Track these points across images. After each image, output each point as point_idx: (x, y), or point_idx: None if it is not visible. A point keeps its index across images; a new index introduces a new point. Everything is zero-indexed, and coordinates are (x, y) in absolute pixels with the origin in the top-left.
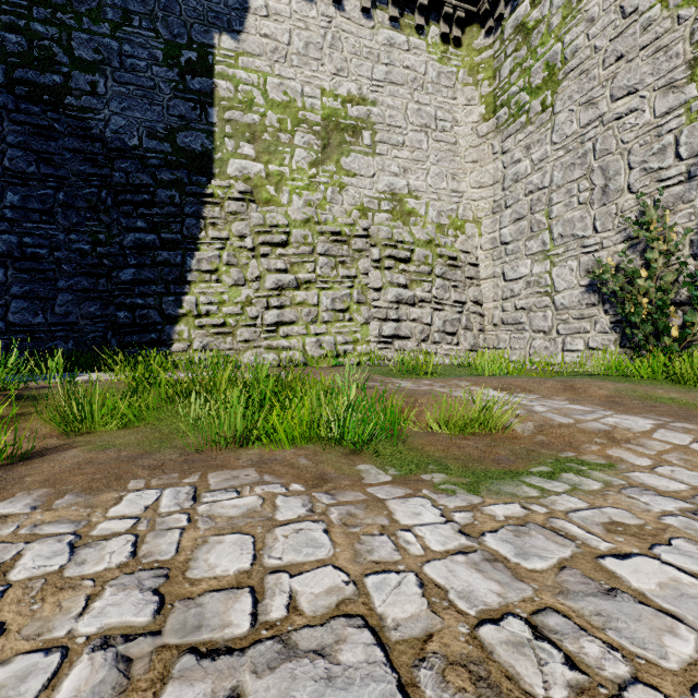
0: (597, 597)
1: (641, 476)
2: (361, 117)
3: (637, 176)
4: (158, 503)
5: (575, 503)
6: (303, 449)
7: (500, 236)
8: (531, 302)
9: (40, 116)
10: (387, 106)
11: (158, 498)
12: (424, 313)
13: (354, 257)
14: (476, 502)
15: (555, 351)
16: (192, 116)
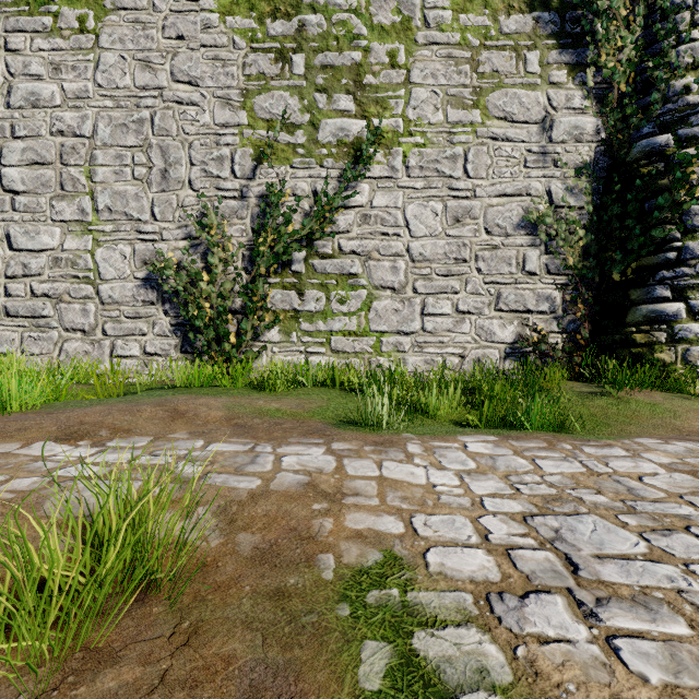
0: None
1: (442, 559)
2: None
3: (198, 174)
4: None
5: None
6: None
7: (1, 176)
8: (63, 288)
9: None
10: None
11: None
12: None
13: None
14: None
15: (101, 357)
16: None
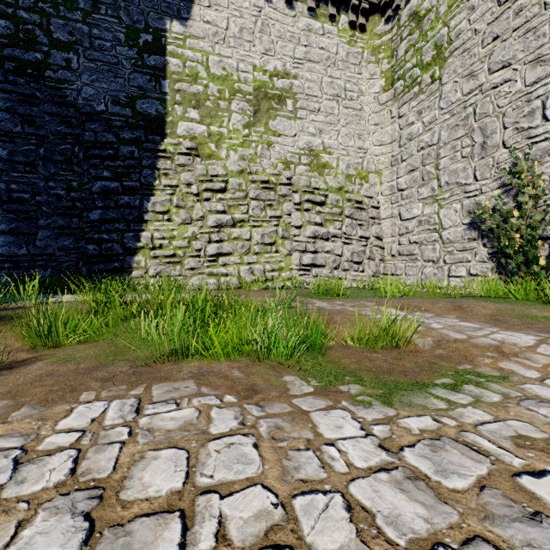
0: (523, 522)
1: (534, 387)
2: (285, 88)
3: (510, 134)
4: (104, 415)
5: (481, 415)
6: (237, 362)
7: (397, 184)
8: (422, 237)
9: (25, 86)
10: (306, 79)
11: (105, 411)
12: (336, 246)
13: (280, 201)
14: (391, 414)
15: (442, 277)
16: (148, 86)
